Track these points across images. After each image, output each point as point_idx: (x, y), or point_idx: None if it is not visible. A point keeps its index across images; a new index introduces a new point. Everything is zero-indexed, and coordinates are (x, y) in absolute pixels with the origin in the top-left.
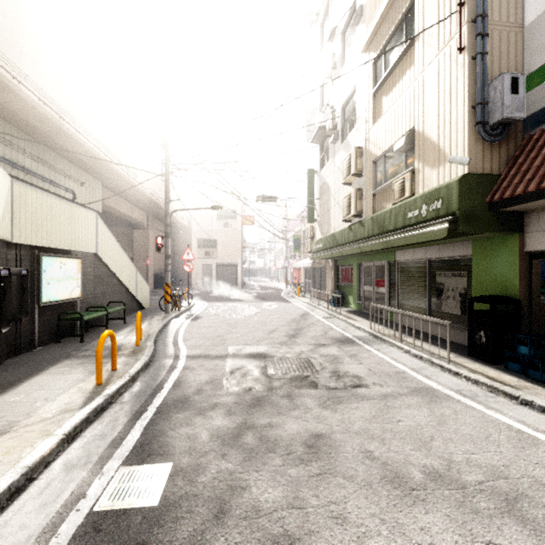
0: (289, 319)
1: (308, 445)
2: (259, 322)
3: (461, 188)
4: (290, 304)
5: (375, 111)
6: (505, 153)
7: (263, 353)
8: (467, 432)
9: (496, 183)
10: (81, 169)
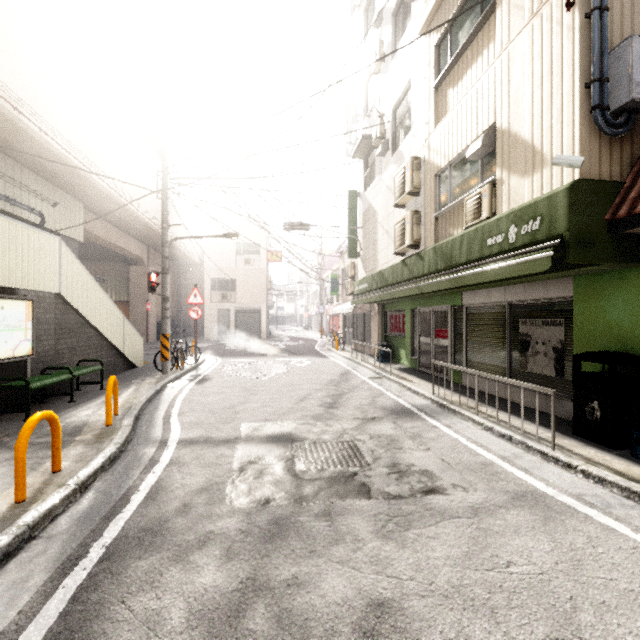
0: (325, 381)
1: (365, 632)
2: (286, 385)
3: (572, 200)
4: (327, 359)
5: (438, 110)
6: (628, 153)
7: (290, 434)
8: (626, 585)
9: (619, 194)
10: (53, 184)
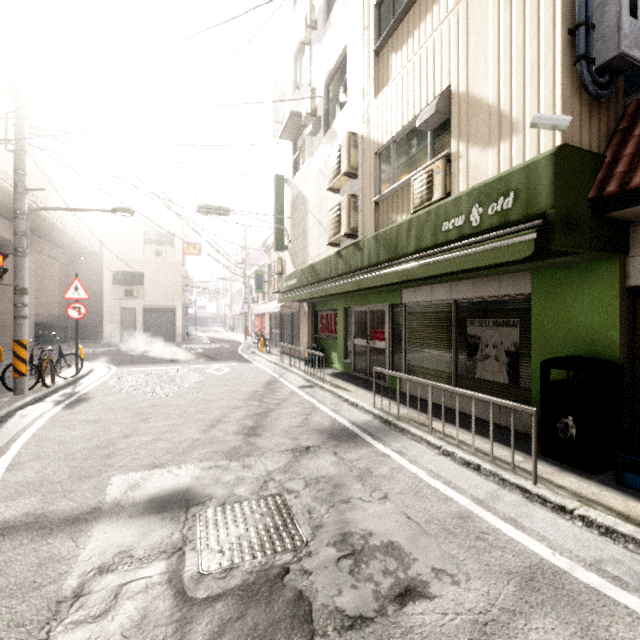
0: (246, 394)
1: None
2: (195, 402)
3: (559, 168)
4: (250, 365)
5: (379, 79)
6: (605, 124)
7: (187, 491)
8: None
9: (601, 169)
10: None
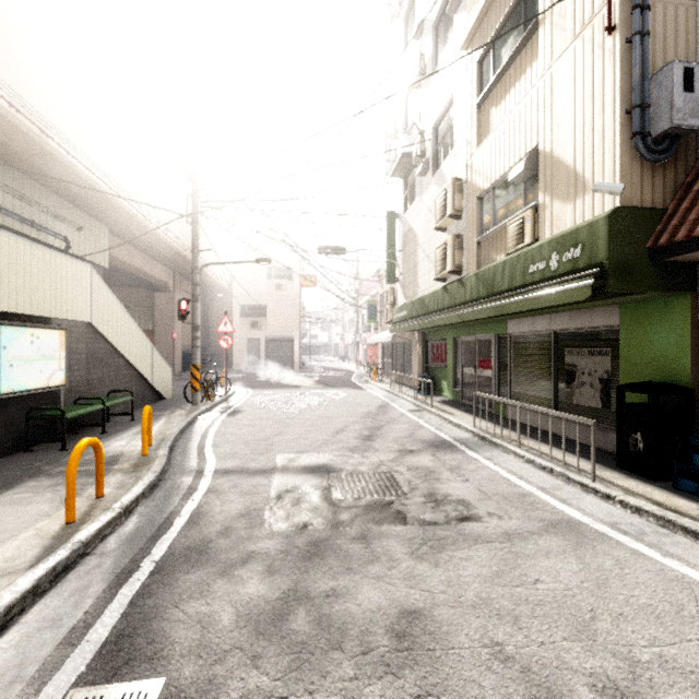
0: (362, 413)
1: (397, 633)
2: (321, 417)
3: (612, 228)
4: (364, 392)
5: (481, 129)
6: (672, 179)
7: (326, 465)
8: (646, 600)
9: (661, 221)
10: (78, 207)
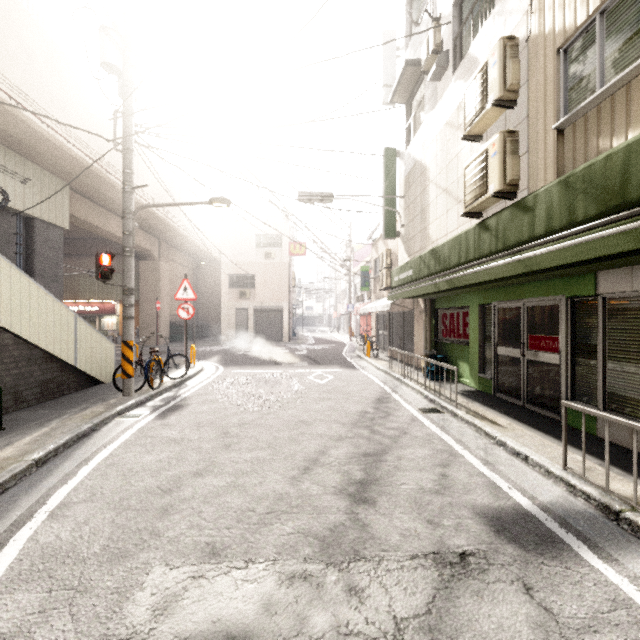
0: (352, 415)
1: None
2: (290, 423)
3: None
4: (356, 372)
5: None
6: None
7: None
8: None
9: None
10: (22, 156)
